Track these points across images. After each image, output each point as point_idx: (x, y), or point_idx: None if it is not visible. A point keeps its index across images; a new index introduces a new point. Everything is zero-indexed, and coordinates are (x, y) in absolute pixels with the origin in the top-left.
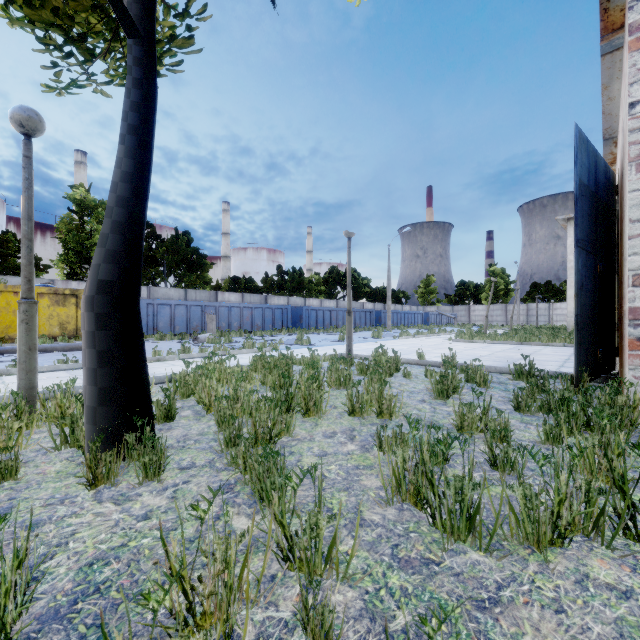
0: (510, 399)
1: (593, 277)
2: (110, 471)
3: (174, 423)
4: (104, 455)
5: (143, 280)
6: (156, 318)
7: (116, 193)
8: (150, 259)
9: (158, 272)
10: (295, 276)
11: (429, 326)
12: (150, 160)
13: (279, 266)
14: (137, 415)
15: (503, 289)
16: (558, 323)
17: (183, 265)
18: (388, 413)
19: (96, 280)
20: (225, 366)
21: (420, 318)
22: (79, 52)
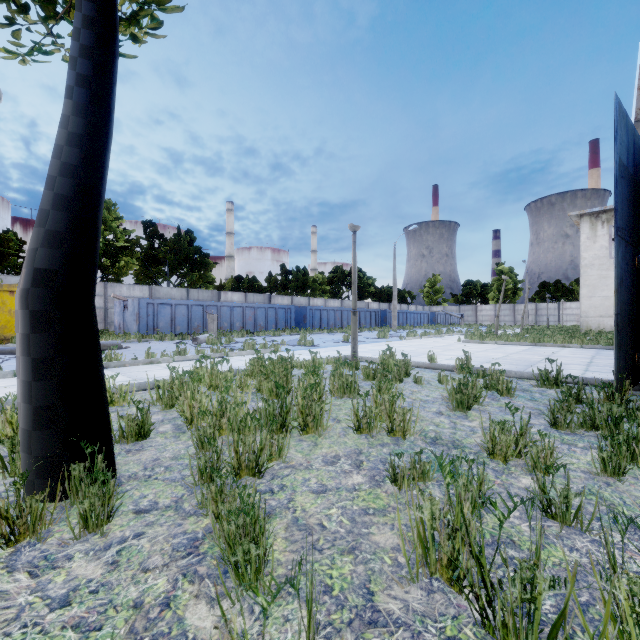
0: (540, 411)
1: (632, 271)
2: (36, 521)
3: (147, 442)
4: (29, 499)
5: (145, 280)
6: (156, 318)
7: (60, 159)
8: (152, 258)
9: (160, 271)
10: (299, 275)
11: (435, 326)
12: (108, 121)
13: (283, 265)
14: (87, 440)
15: (511, 288)
16: (568, 323)
17: (187, 265)
18: (401, 430)
19: (32, 269)
20: (217, 371)
21: (426, 318)
22: (45, 13)
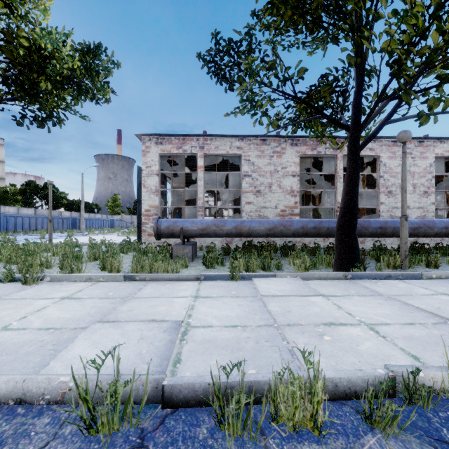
0: None
1: None
2: None
3: None
4: None
5: None
6: None
7: None
8: None
9: None
10: None
11: (114, 228)
12: None
13: None
14: None
15: None
16: None
17: None
18: None
19: None
20: None
21: (108, 223)
22: None
